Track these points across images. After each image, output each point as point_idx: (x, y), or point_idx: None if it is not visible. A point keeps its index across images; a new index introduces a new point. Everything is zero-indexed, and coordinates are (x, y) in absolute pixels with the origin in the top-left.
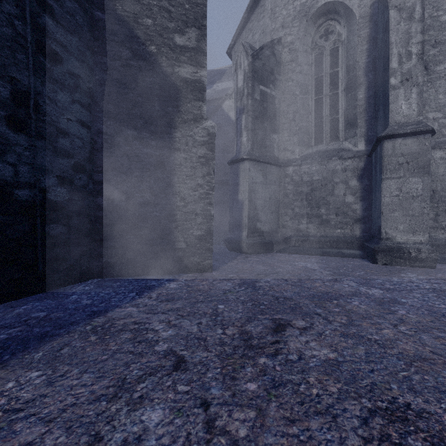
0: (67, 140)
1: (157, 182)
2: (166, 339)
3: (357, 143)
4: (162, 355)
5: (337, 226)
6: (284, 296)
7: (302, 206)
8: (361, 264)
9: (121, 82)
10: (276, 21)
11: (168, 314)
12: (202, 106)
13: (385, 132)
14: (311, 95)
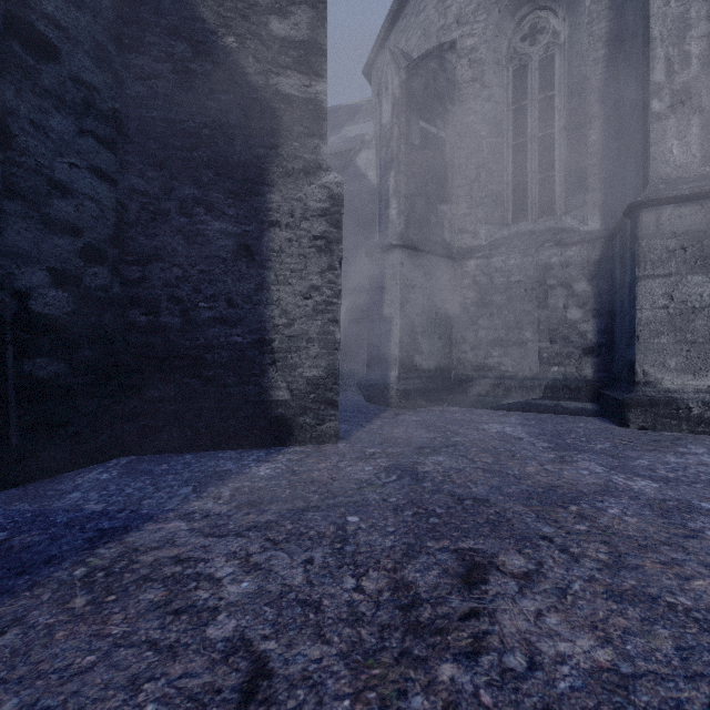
0: (69, 203)
1: (239, 283)
2: (236, 603)
3: (587, 218)
4: (219, 652)
5: (553, 361)
6: (473, 495)
7: (492, 327)
8: (599, 428)
9: (173, 101)
10: (447, 13)
11: (248, 538)
12: (319, 147)
13: (642, 196)
14: (506, 138)
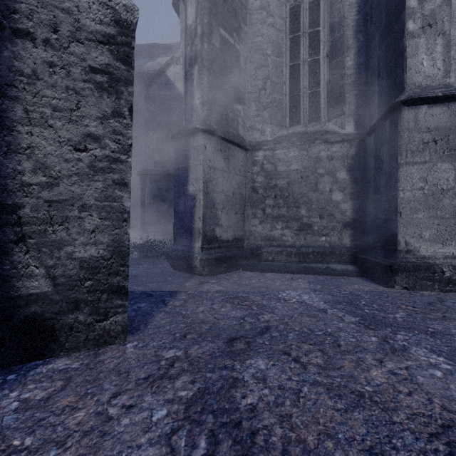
0: None
1: None
2: None
3: (344, 124)
4: None
5: (322, 233)
6: None
7: (276, 205)
8: (373, 289)
9: None
10: None
11: None
12: None
13: (404, 96)
14: (285, 60)
